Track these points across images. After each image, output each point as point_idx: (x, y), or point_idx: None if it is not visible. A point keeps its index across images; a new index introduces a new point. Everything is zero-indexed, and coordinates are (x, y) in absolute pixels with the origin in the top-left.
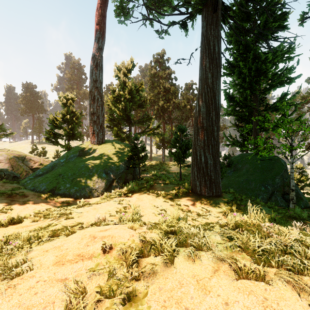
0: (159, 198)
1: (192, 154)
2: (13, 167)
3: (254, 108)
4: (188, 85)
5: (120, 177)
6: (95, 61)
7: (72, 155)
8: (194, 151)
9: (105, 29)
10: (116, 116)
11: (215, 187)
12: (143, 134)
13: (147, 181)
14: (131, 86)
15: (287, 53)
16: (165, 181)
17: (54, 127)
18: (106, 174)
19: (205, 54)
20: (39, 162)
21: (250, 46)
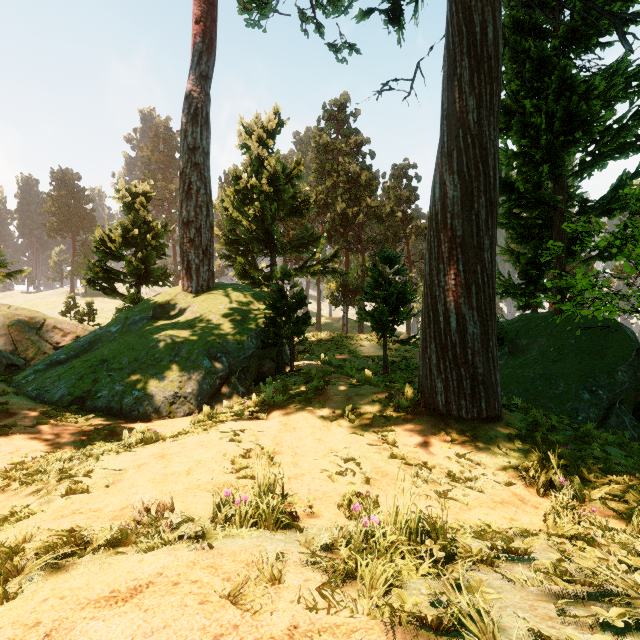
0: (338, 424)
1: (422, 310)
2: (17, 345)
3: (555, 209)
4: (399, 168)
5: (245, 366)
6: (193, 105)
7: (137, 316)
8: (430, 303)
9: (215, 34)
10: (243, 232)
11: (487, 396)
12: (302, 272)
13: (308, 378)
14: (274, 167)
15: None
16: (352, 377)
17: (106, 256)
18: (213, 359)
19: (458, 47)
20: (74, 332)
21: (550, 61)
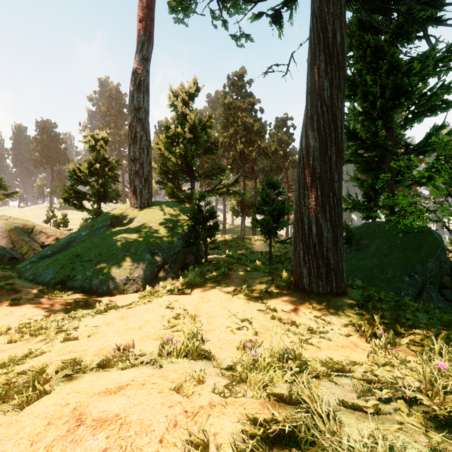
0: (238, 297)
1: (294, 221)
2: (15, 244)
3: (387, 151)
4: (280, 120)
5: (174, 259)
6: (137, 79)
7: (100, 224)
8: (299, 217)
9: (153, 29)
10: (172, 165)
11: (336, 279)
12: (212, 193)
13: (217, 267)
14: (193, 120)
15: (444, 60)
16: (247, 266)
17: (76, 182)
18: (152, 254)
19: (317, 47)
20: (54, 235)
21: (383, 49)
